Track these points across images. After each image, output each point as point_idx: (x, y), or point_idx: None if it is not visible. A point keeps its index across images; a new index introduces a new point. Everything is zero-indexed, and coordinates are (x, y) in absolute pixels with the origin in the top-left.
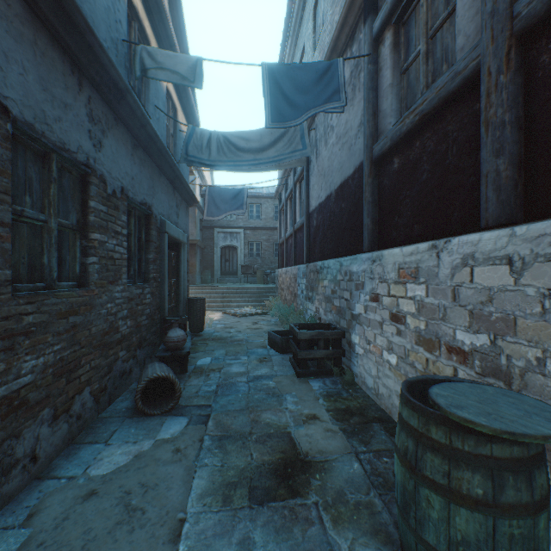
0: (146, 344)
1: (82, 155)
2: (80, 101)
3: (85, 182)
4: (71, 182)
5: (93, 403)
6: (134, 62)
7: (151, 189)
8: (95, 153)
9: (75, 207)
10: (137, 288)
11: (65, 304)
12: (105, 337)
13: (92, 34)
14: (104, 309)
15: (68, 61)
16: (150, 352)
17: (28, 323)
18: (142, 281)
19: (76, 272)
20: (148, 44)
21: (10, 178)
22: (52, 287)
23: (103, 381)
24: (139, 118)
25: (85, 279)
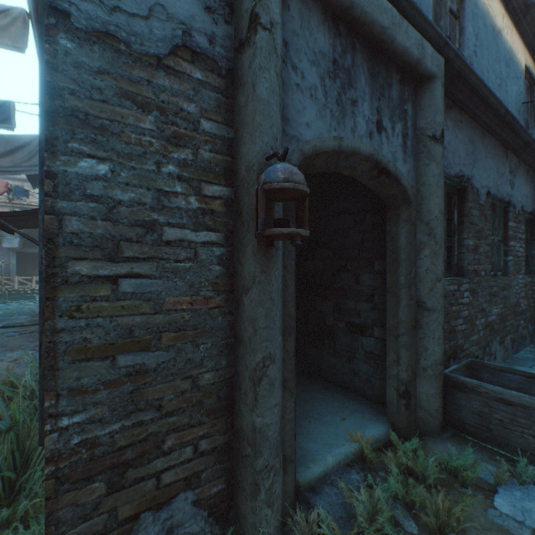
0: (532, 322)
1: (506, 197)
2: (506, 166)
3: (505, 211)
4: (499, 214)
5: (510, 346)
6: (533, 115)
7: (534, 198)
8: (510, 192)
9: (500, 228)
10: (527, 277)
11: (501, 283)
12: (514, 308)
13: (520, 128)
14: (513, 289)
15: (502, 149)
16: (534, 329)
17: (493, 290)
18: (527, 272)
19: (500, 266)
20: (532, 82)
21: (489, 223)
22: (496, 274)
23: (513, 335)
24: (534, 152)
25: (505, 270)
